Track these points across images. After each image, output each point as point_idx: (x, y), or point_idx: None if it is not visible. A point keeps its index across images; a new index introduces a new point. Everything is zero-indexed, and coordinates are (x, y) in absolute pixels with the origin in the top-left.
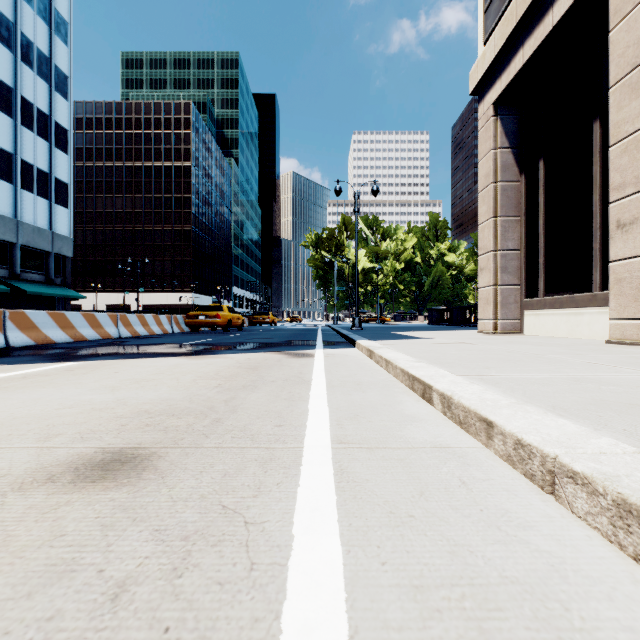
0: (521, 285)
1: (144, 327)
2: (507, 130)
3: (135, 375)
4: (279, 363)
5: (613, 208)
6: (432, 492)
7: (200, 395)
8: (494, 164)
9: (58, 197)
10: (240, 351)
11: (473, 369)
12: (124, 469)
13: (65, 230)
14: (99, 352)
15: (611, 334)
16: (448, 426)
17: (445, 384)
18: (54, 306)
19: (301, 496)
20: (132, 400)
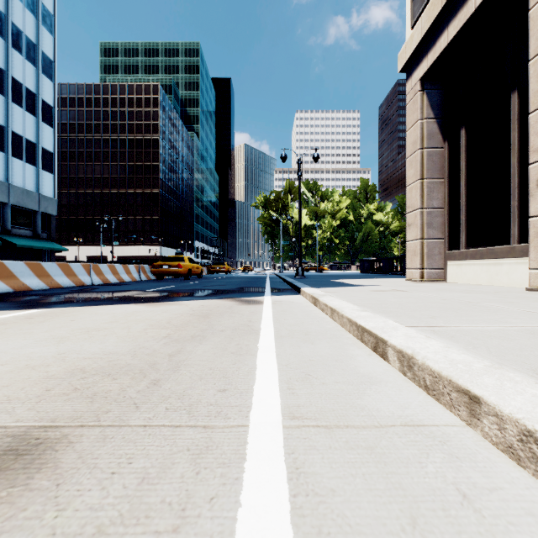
0: (444, 239)
1: (114, 275)
2: (432, 103)
3: (89, 324)
4: (230, 310)
5: (533, 168)
6: (428, 518)
7: (146, 348)
8: (421, 133)
9: (44, 164)
10: (196, 298)
11: (420, 319)
12: (14, 468)
13: (50, 192)
14: (67, 299)
15: (531, 282)
16: (412, 391)
17: (401, 339)
18: (41, 257)
19: (242, 530)
20: (73, 354)
